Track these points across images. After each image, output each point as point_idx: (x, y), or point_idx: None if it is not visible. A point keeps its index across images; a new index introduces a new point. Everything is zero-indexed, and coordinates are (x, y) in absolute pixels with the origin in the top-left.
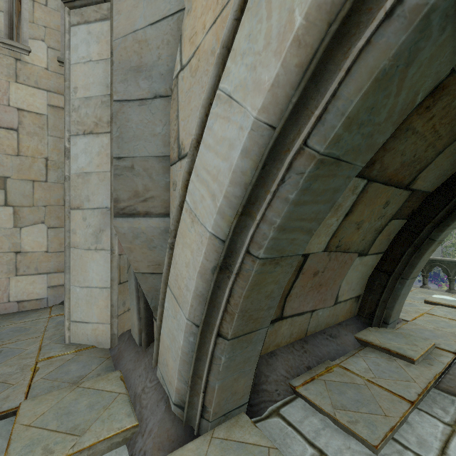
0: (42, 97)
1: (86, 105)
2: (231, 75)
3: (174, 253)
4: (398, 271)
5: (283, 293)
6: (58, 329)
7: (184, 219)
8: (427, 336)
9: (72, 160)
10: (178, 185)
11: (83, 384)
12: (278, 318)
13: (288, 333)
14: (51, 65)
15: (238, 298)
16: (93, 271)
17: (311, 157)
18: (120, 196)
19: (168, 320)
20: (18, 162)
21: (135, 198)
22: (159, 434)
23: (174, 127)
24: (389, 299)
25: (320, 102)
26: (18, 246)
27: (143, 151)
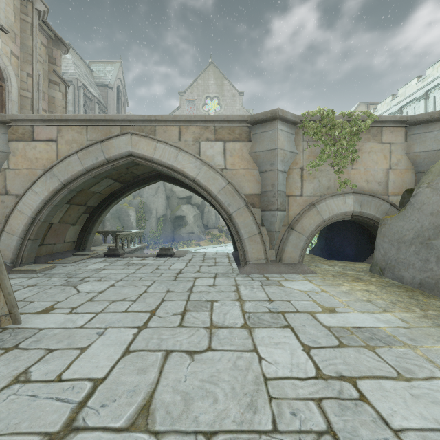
0: None
1: None
2: (37, 189)
3: (10, 222)
4: (88, 231)
5: (44, 236)
6: None
7: (16, 213)
8: (99, 252)
9: None
10: (6, 202)
11: None
12: (42, 244)
13: (45, 250)
14: None
15: (36, 230)
16: None
17: (53, 205)
18: None
19: (5, 241)
20: None
21: None
22: (7, 269)
23: (3, 183)
24: (86, 241)
25: (54, 199)
26: None
27: None
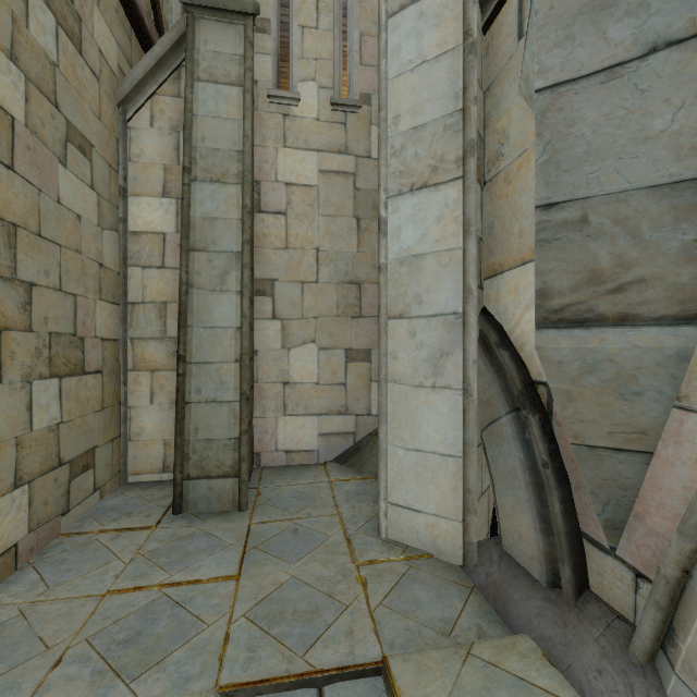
0: (312, 161)
1: (415, 140)
2: None
3: None
4: None
5: None
6: (353, 506)
7: None
8: None
9: (390, 238)
10: None
11: (474, 649)
12: None
13: None
14: (322, 113)
15: None
16: (428, 425)
17: None
18: (550, 284)
19: None
20: (286, 258)
21: (589, 286)
22: None
23: None
24: None
25: None
26: (286, 374)
27: (613, 181)
